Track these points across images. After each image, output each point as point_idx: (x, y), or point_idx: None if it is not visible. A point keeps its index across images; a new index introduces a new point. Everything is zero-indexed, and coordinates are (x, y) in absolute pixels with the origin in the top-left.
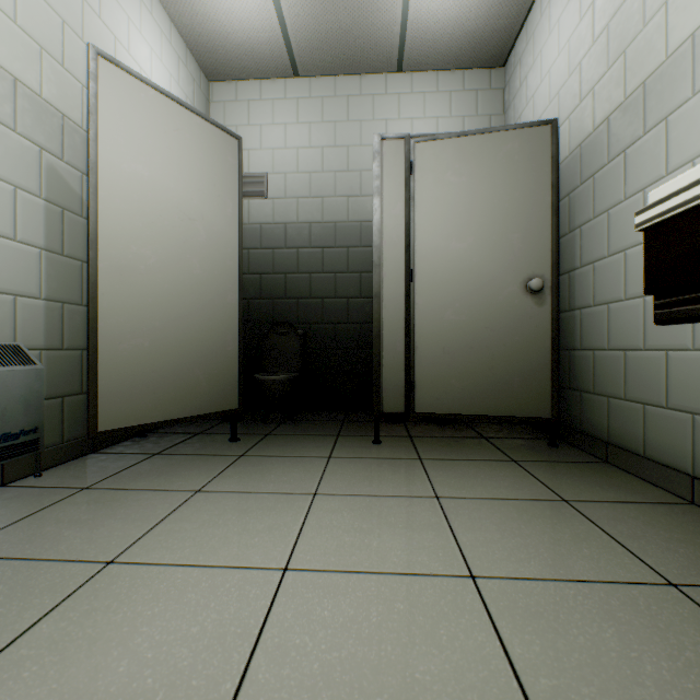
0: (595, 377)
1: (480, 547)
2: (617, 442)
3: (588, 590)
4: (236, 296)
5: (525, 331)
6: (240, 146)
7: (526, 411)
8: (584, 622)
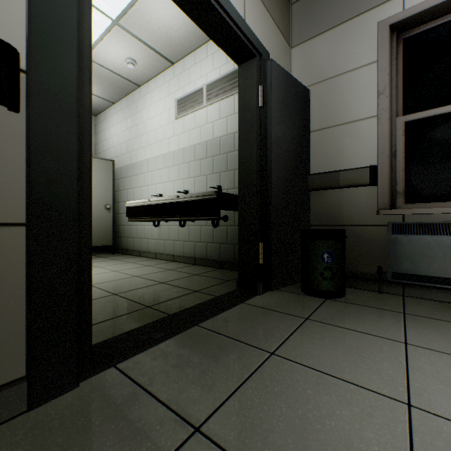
0: (124, 233)
1: (99, 265)
2: (129, 249)
3: (118, 264)
4: None
5: (106, 220)
6: None
7: (106, 244)
8: (117, 266)
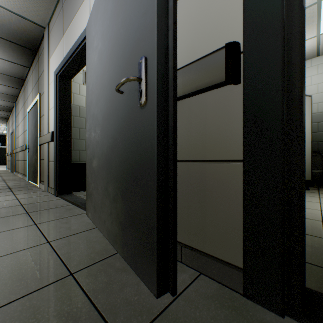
0: None
1: None
2: None
3: None
4: (310, 145)
5: None
6: (311, 98)
7: None
8: None
